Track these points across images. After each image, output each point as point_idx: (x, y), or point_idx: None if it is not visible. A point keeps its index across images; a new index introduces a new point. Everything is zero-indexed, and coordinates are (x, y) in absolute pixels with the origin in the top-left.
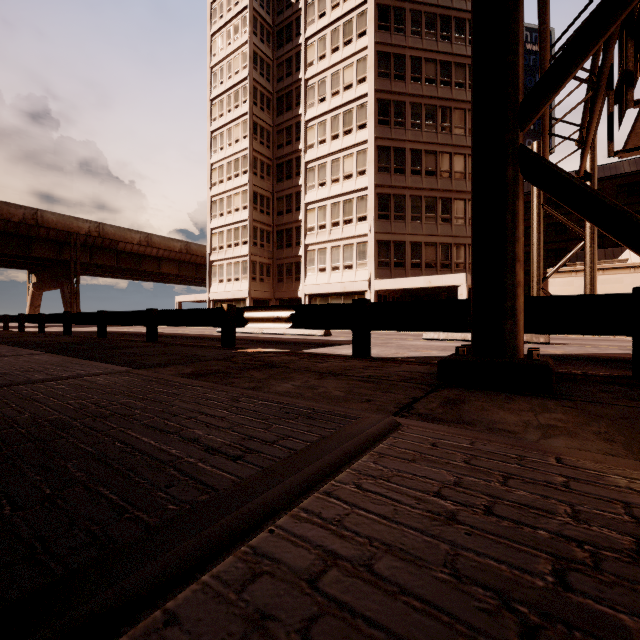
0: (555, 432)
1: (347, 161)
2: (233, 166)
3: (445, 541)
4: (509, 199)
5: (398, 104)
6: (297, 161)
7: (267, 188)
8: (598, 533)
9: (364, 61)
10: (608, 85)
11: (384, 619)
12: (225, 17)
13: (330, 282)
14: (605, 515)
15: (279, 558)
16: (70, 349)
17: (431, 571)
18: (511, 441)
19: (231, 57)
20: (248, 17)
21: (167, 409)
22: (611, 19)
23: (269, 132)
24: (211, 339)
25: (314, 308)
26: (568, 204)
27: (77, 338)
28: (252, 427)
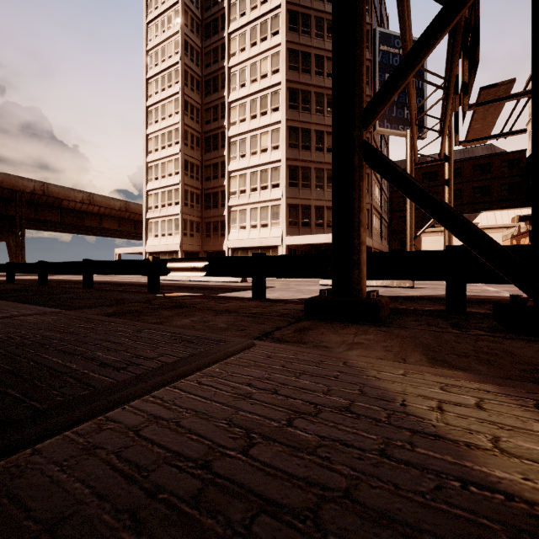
0: (358, 347)
1: (263, 137)
2: (167, 137)
3: (235, 408)
4: (355, 180)
5: (305, 93)
6: (222, 135)
7: (197, 157)
8: (332, 400)
9: (277, 55)
10: (455, 91)
11: (170, 445)
12: (160, 8)
13: (249, 238)
14: (345, 391)
15: (121, 421)
16: (10, 295)
17: (215, 422)
18: (323, 353)
19: (165, 43)
20: (180, 10)
21: (80, 339)
22: (421, 55)
23: (198, 109)
24: (143, 286)
25: (223, 260)
26: (394, 185)
27: (19, 285)
28: (143, 349)
